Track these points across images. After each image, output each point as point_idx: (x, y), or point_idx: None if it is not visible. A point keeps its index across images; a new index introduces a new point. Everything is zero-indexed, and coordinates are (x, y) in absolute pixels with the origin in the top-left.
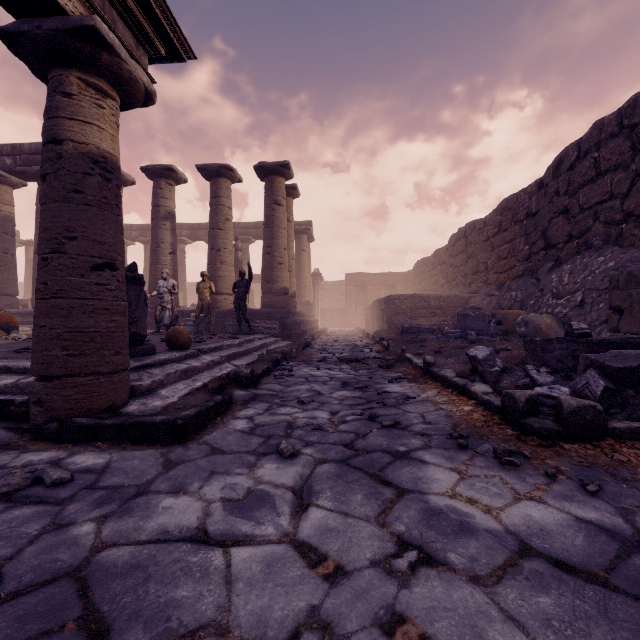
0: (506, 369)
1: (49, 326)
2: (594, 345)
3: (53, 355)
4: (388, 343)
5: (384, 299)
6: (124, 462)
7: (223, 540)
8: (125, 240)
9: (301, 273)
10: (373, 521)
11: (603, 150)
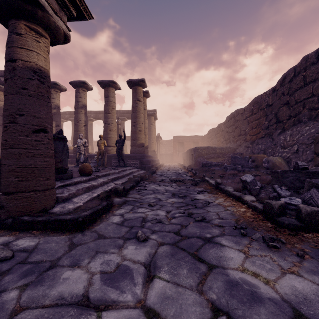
0: (262, 187)
1: (8, 164)
2: (310, 174)
3: (10, 180)
4: (195, 172)
5: (193, 149)
6: (46, 244)
7: (98, 304)
8: (62, 119)
9: (151, 136)
10: (194, 289)
11: (308, 71)
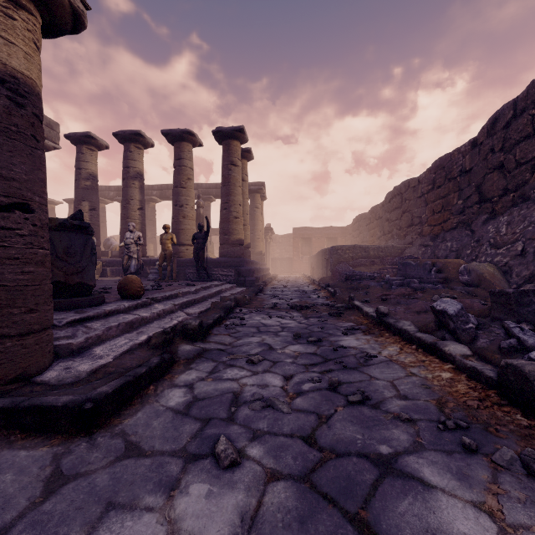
0: (479, 325)
1: None
2: None
3: None
4: (335, 290)
5: (328, 249)
6: None
7: None
8: (104, 199)
9: (255, 227)
10: None
11: None
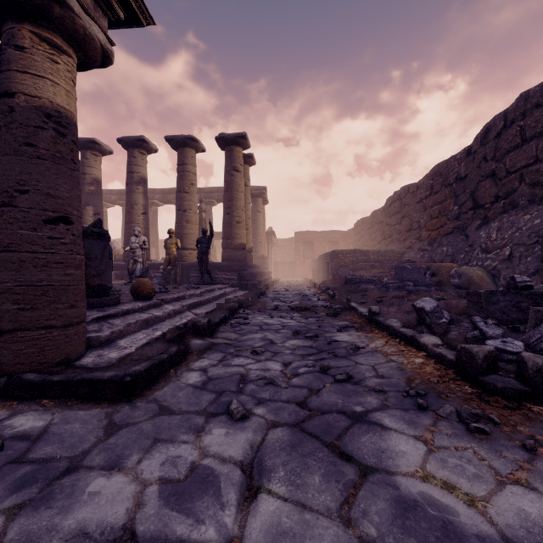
0: (452, 320)
1: None
2: (537, 297)
3: (3, 309)
4: (334, 293)
5: (329, 253)
6: (64, 425)
7: None
8: (106, 203)
9: (257, 231)
10: (335, 516)
11: (528, 119)
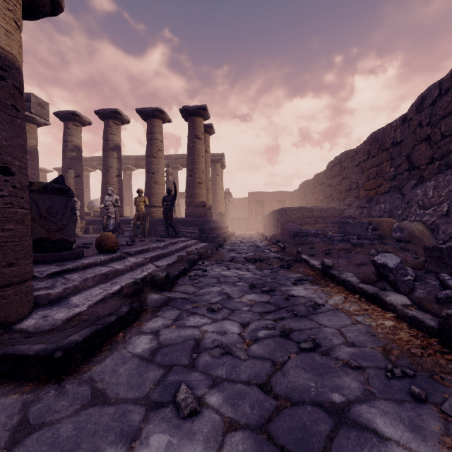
0: (415, 277)
1: None
2: None
3: None
4: (284, 245)
5: (278, 210)
6: None
7: None
8: (88, 168)
9: (216, 191)
10: None
11: None
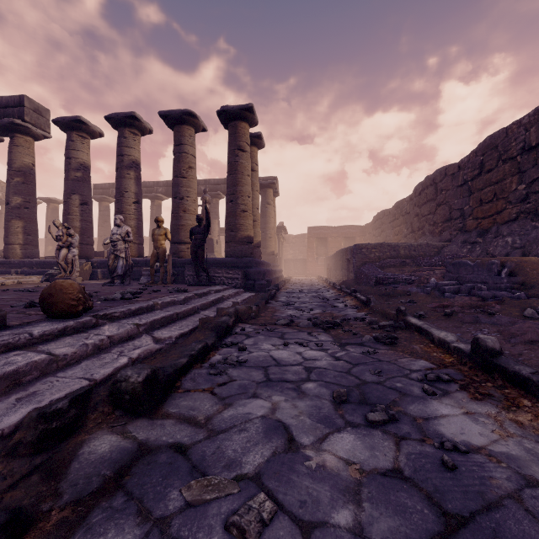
0: None
1: None
2: None
3: None
4: (368, 297)
5: (350, 248)
6: None
7: None
8: (108, 197)
9: (266, 225)
10: None
11: None
